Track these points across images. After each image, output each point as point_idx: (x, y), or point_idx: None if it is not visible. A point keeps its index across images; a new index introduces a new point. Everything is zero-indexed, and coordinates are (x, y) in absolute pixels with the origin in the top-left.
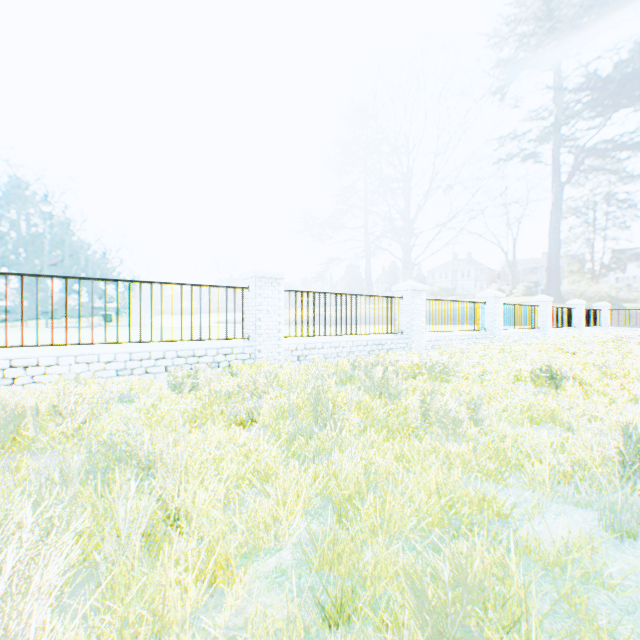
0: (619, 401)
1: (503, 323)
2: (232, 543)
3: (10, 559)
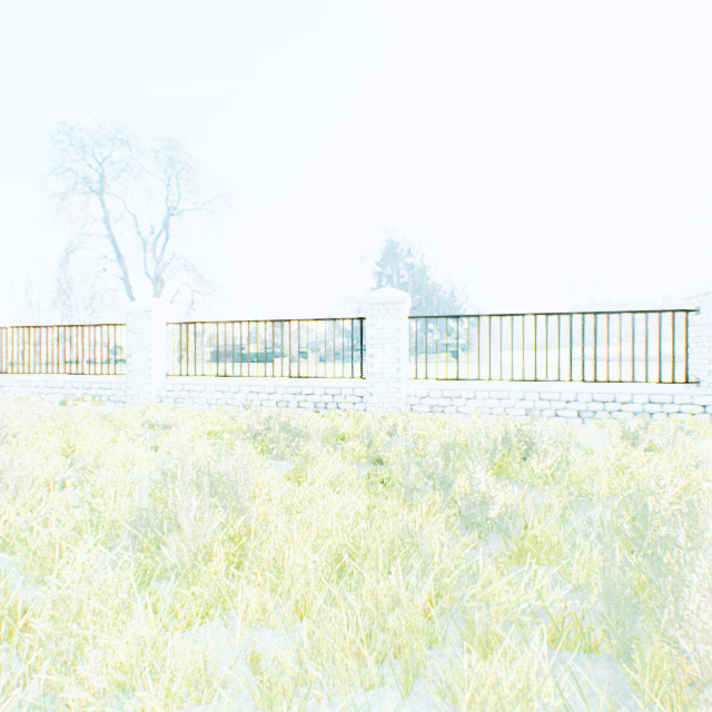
0: None
1: None
2: None
3: None
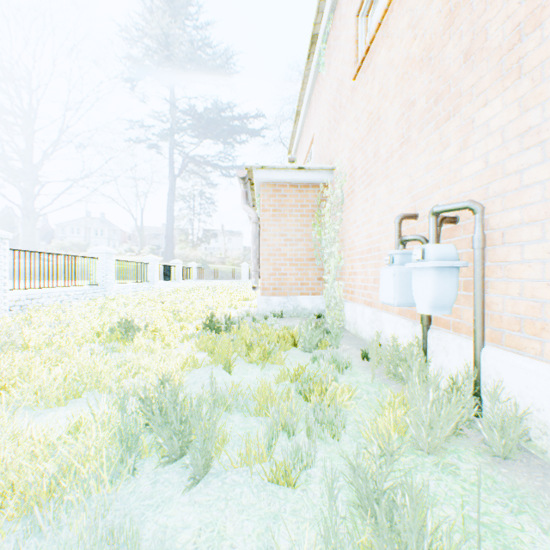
0: (174, 343)
1: (118, 278)
2: None
3: None
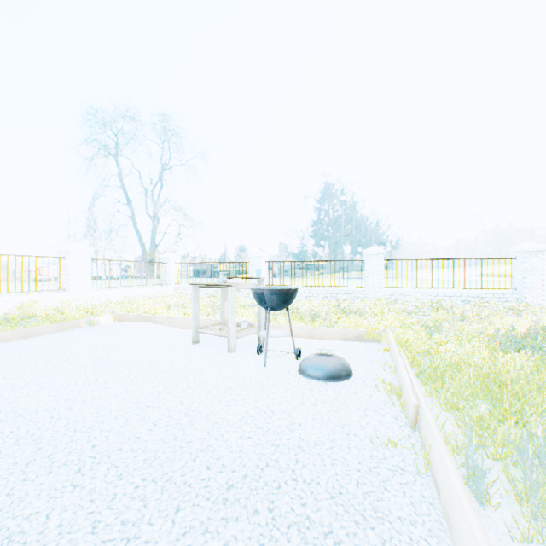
0: None
1: None
2: (507, 326)
3: (470, 314)
